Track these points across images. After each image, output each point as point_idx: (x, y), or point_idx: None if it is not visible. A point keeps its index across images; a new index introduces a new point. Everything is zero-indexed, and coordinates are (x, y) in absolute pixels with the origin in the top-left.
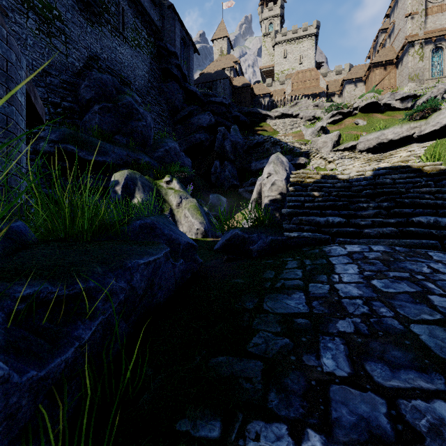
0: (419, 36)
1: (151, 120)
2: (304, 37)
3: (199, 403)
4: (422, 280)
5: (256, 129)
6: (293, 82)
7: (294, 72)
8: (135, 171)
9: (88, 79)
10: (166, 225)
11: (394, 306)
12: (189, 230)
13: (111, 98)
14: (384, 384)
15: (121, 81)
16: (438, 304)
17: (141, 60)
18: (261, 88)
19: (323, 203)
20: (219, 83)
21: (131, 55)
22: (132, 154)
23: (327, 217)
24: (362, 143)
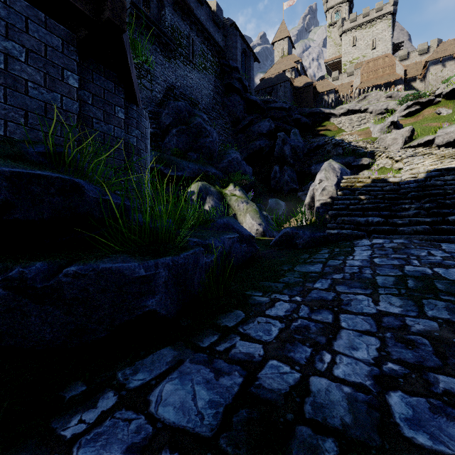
0: None
1: (216, 135)
2: (378, 18)
3: (254, 290)
4: (412, 259)
5: (319, 129)
6: (362, 73)
7: (365, 59)
8: (205, 182)
9: (168, 108)
10: (235, 223)
11: (376, 270)
12: (250, 230)
13: (184, 121)
14: (340, 291)
15: (191, 103)
16: (407, 269)
17: (207, 81)
18: (325, 85)
19: (366, 206)
20: (280, 87)
21: (199, 78)
22: (202, 167)
23: (366, 218)
24: (439, 137)
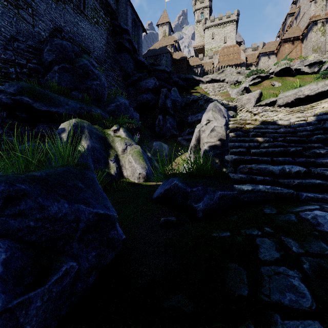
0: (321, 16)
1: (105, 81)
2: (228, 22)
3: None
4: None
5: (191, 91)
6: (219, 55)
7: (220, 49)
8: (85, 120)
9: (50, 44)
10: (67, 184)
11: None
12: (132, 174)
13: (70, 61)
14: None
15: (82, 50)
16: None
17: (99, 35)
18: (195, 61)
19: (271, 149)
20: (163, 57)
21: (91, 30)
22: (86, 107)
23: (282, 166)
24: (281, 99)
